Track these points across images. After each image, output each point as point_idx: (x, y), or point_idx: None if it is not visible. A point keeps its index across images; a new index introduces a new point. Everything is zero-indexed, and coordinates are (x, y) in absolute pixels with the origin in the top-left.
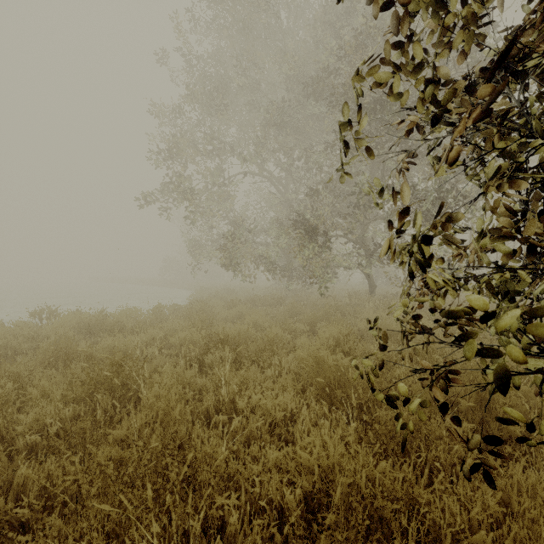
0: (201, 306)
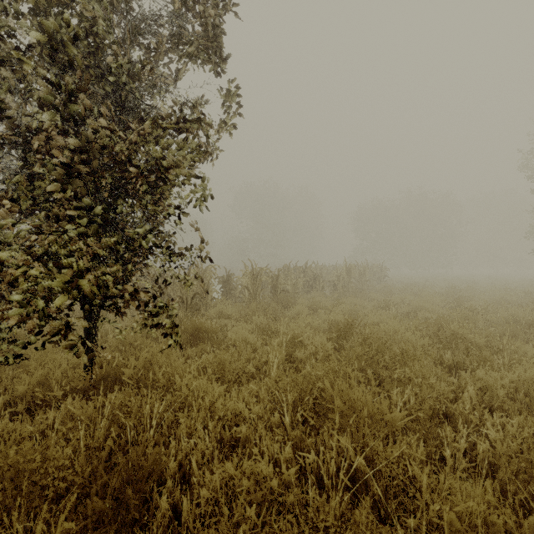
0: None
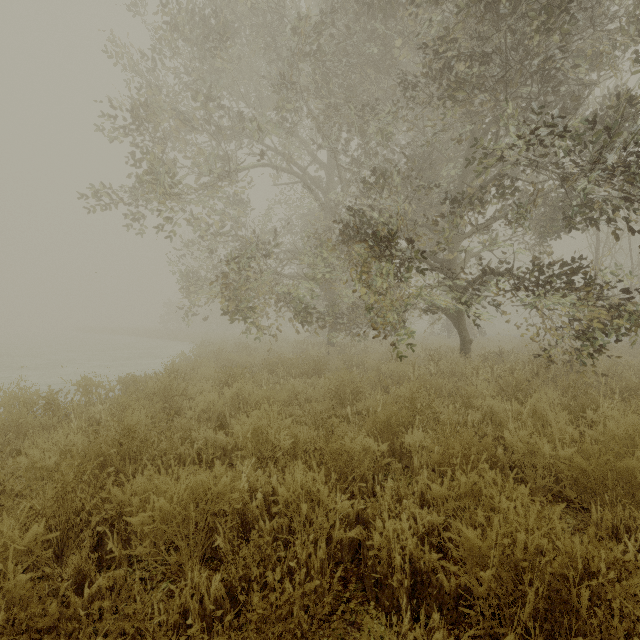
0: (162, 384)
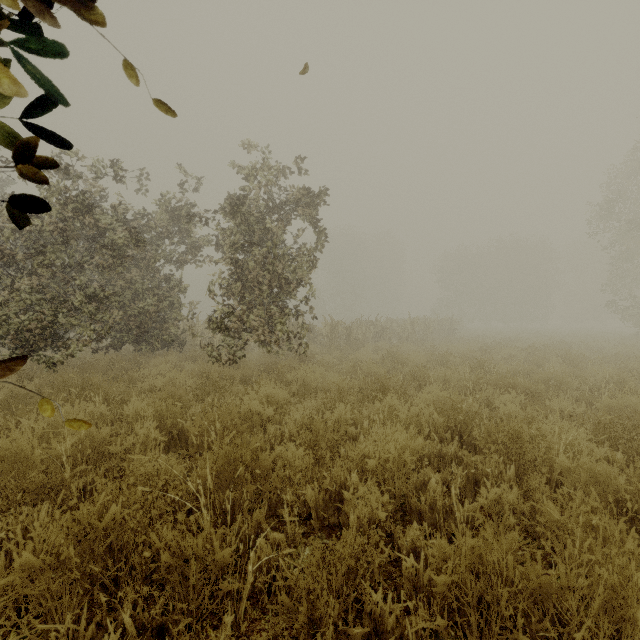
0: None
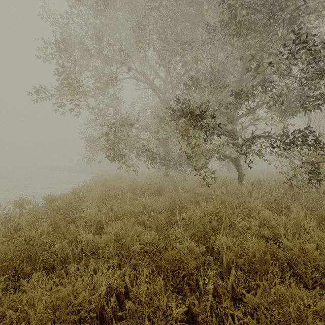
0: (64, 202)
